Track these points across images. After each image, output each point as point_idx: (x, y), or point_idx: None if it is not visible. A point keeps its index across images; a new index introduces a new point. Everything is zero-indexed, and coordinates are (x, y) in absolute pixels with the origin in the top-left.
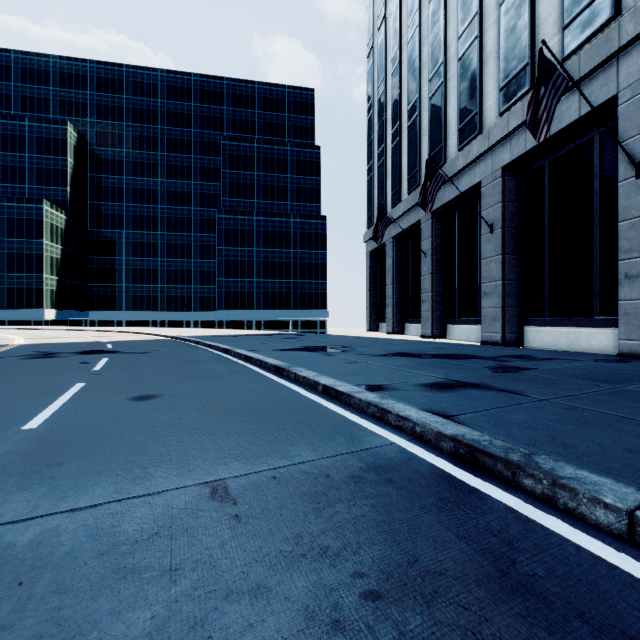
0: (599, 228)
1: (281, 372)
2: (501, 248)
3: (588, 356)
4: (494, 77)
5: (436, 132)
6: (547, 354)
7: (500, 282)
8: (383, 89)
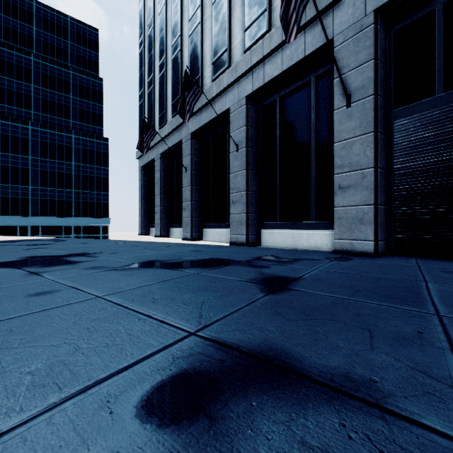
0: (315, 151)
1: None
2: (245, 164)
3: (317, 254)
4: (240, 20)
5: (195, 65)
6: (287, 253)
7: (245, 192)
8: (152, 27)
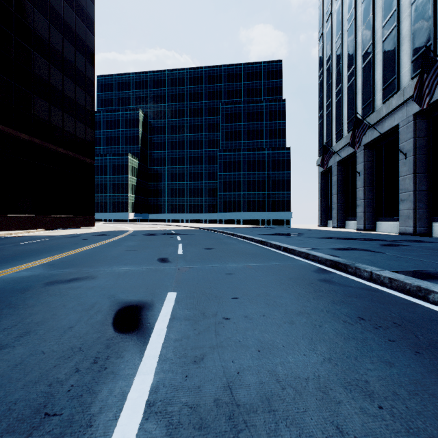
0: None
1: (263, 243)
2: (413, 169)
3: None
4: (408, 53)
5: (367, 91)
6: (437, 240)
7: (412, 192)
8: (330, 62)
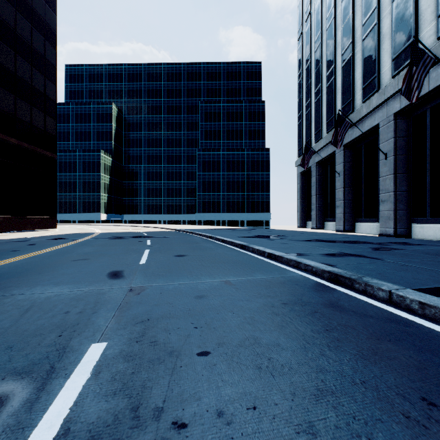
0: None
1: (244, 247)
2: (393, 169)
3: None
4: (388, 51)
5: (346, 90)
6: (422, 242)
7: (392, 193)
8: (309, 62)
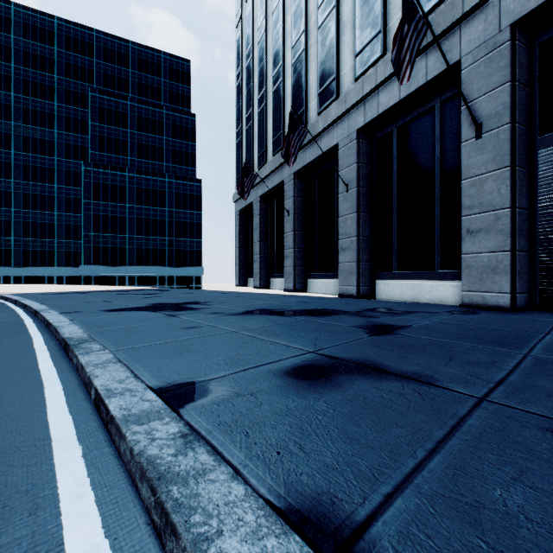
0: (440, 189)
1: (67, 351)
2: (356, 206)
3: (438, 307)
4: (350, 45)
5: (298, 97)
6: (403, 306)
7: (355, 238)
8: (251, 57)
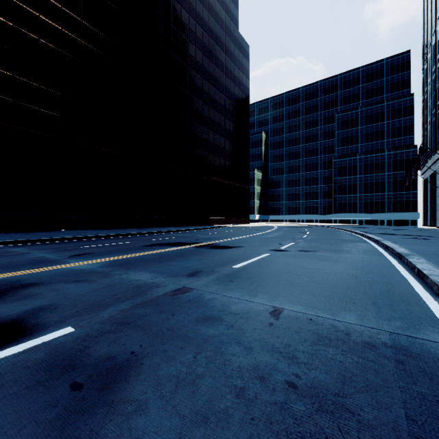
0: None
1: (341, 229)
2: None
3: None
4: None
5: (438, 131)
6: (438, 230)
7: None
8: (426, 95)
